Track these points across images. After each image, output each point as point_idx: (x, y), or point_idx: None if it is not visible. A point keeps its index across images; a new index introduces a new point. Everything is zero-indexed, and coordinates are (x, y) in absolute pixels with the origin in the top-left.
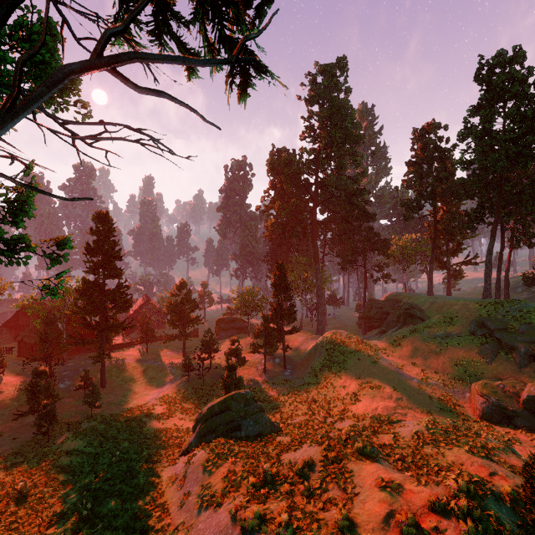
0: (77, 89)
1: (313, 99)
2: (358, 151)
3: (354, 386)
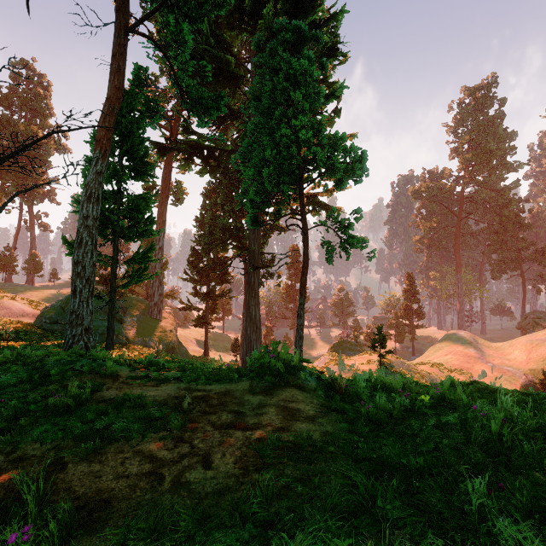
0: (283, 230)
1: (453, 127)
2: (508, 163)
3: (436, 360)
